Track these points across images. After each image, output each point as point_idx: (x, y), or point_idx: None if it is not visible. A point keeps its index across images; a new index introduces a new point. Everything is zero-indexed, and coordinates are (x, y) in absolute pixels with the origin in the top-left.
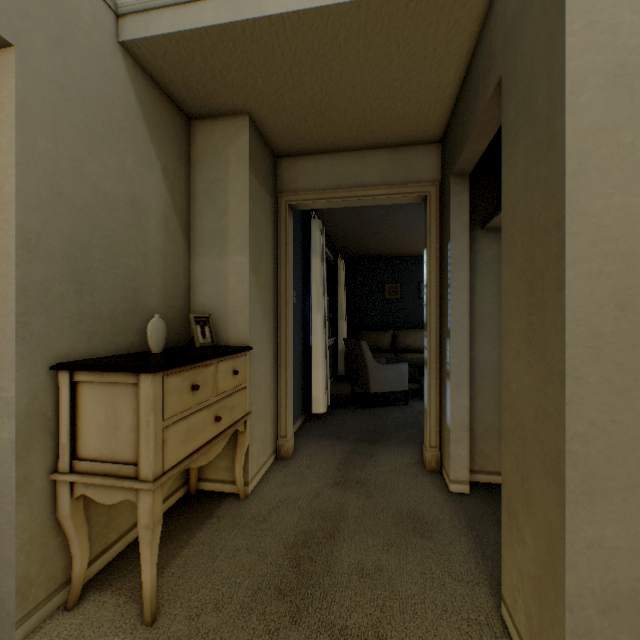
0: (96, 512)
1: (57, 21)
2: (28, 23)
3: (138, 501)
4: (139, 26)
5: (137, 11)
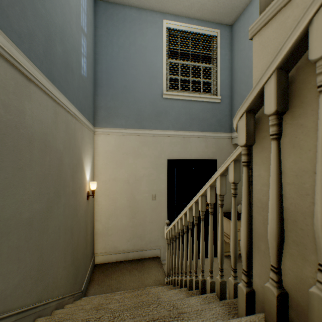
0: (227, 242)
1: (219, 151)
2: (215, 156)
3: (229, 243)
4: (235, 141)
5: (234, 138)
